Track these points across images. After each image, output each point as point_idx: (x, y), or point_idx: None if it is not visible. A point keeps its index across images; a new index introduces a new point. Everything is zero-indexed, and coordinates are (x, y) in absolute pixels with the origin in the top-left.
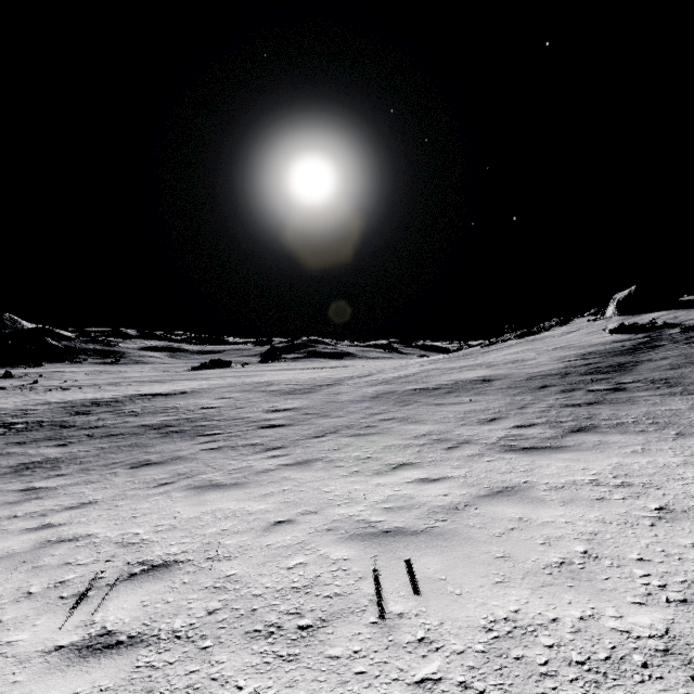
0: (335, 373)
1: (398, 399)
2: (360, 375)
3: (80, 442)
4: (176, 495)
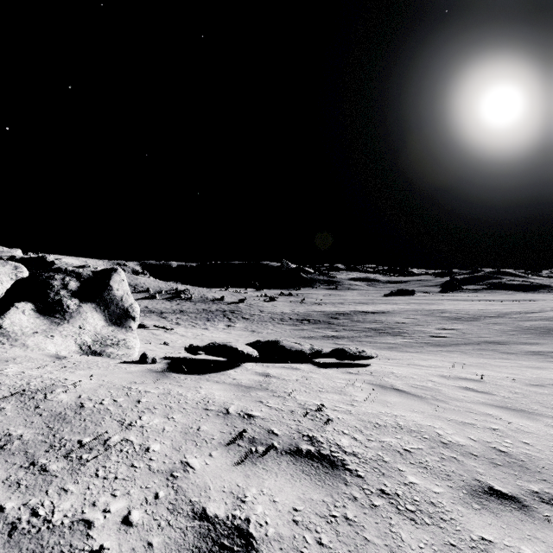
0: (507, 307)
1: (544, 332)
2: (528, 311)
3: (341, 331)
4: (393, 351)
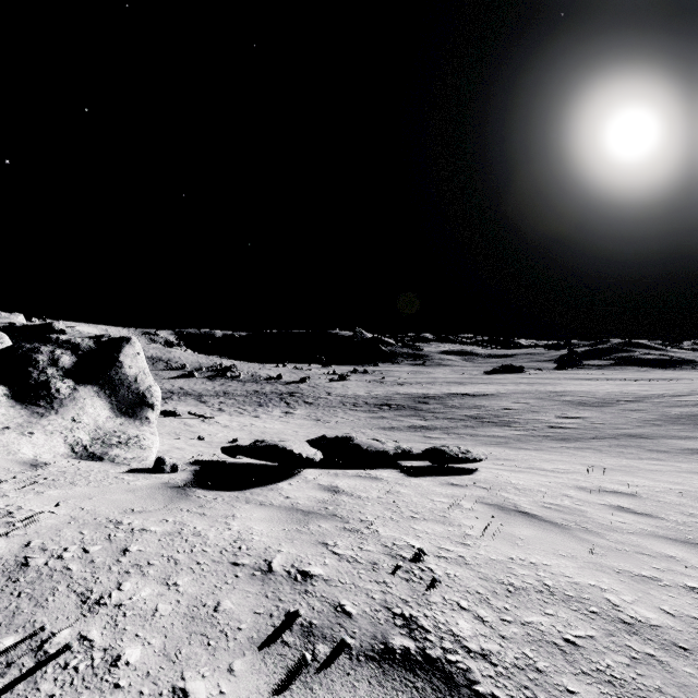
0: (645, 389)
1: None
2: (674, 394)
3: (432, 420)
4: (503, 448)
